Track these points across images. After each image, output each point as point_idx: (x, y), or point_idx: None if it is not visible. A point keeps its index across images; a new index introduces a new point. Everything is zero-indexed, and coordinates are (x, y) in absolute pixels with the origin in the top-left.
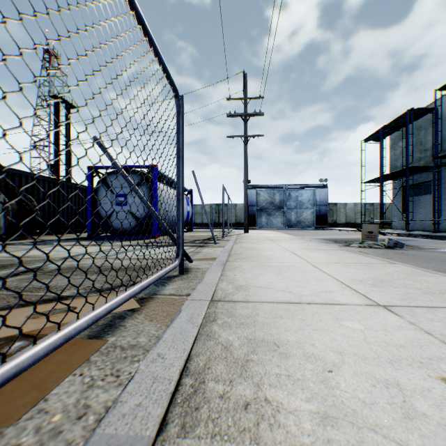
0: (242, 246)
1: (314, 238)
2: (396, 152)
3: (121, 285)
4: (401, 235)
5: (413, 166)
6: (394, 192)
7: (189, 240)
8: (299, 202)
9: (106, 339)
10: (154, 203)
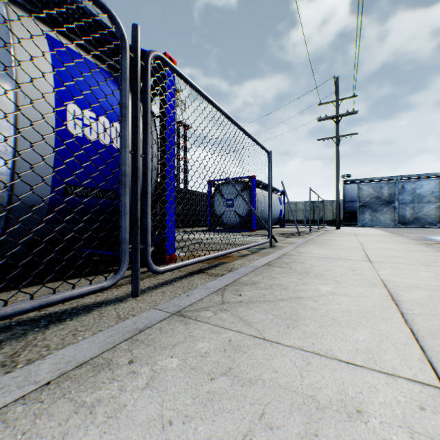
0: (321, 238)
1: (417, 236)
2: None
3: (247, 242)
4: None
5: None
6: None
7: (280, 233)
8: (416, 195)
9: (244, 257)
10: (253, 205)
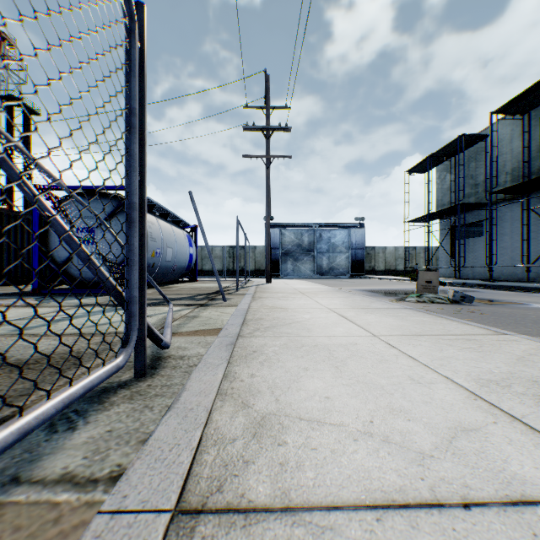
0: (263, 304)
1: (355, 289)
2: (444, 187)
3: None
4: (454, 284)
5: (465, 203)
6: (440, 234)
7: (188, 294)
8: (332, 245)
9: None
10: None
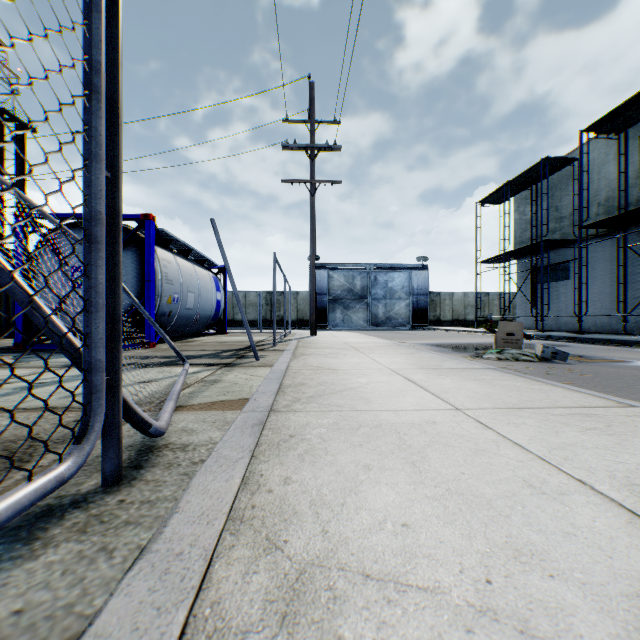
0: (306, 363)
1: (419, 344)
2: (523, 221)
3: None
4: (537, 337)
5: (549, 240)
6: (519, 277)
7: (212, 350)
8: (389, 290)
9: None
10: (147, 284)
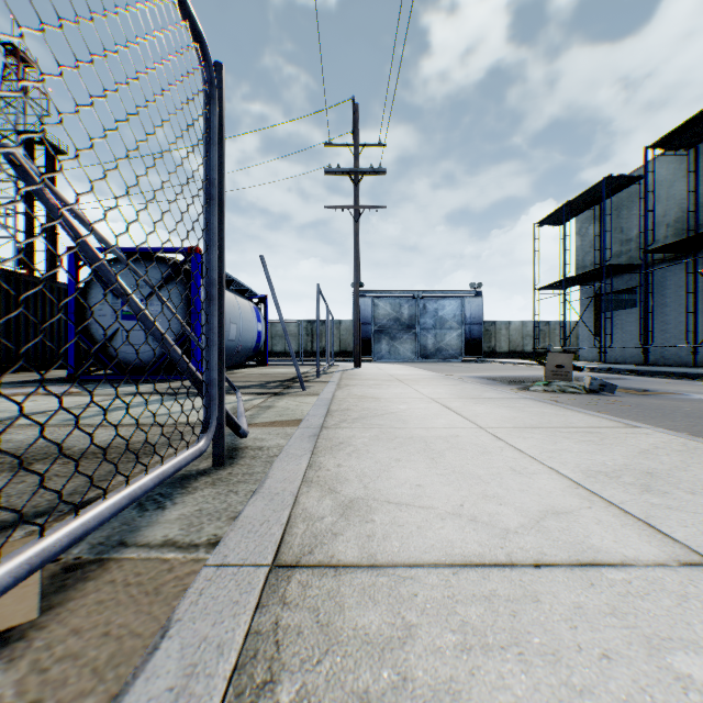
0: (351, 393)
1: (468, 376)
2: (585, 244)
3: None
4: (597, 370)
5: (612, 265)
6: (581, 305)
7: (258, 381)
8: (439, 319)
9: None
10: (194, 316)
